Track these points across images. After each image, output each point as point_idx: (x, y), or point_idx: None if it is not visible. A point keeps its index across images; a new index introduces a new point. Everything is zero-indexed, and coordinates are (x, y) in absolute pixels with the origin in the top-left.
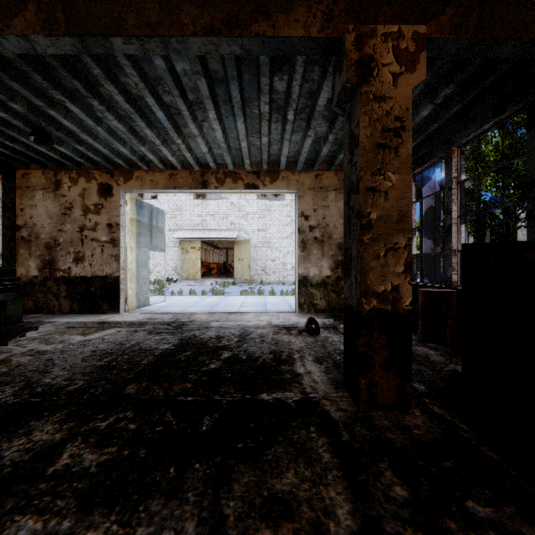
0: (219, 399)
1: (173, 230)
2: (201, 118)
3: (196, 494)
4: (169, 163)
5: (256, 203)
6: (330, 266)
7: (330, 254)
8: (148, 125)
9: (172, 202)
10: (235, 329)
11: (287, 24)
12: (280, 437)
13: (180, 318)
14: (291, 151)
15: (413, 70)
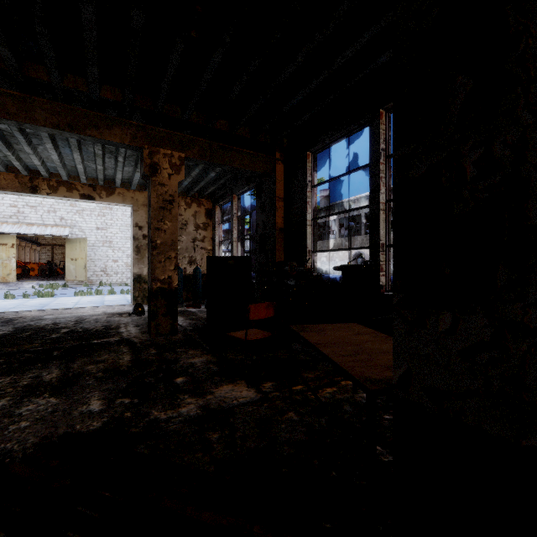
0: (63, 346)
1: None
2: (36, 142)
3: (56, 366)
4: None
5: None
6: None
7: None
8: None
9: None
10: (71, 318)
11: (110, 135)
12: (103, 350)
13: (6, 316)
14: (125, 176)
15: (179, 174)
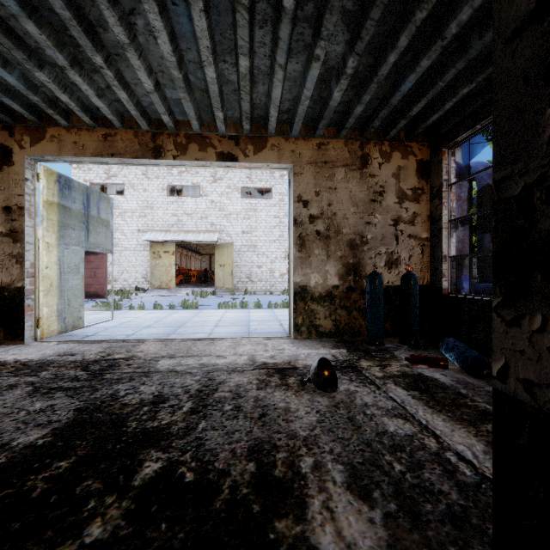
0: None
1: (143, 231)
2: (126, 2)
3: None
4: (101, 116)
5: (240, 202)
6: (338, 271)
7: (338, 255)
8: (26, 10)
9: (142, 199)
10: (193, 377)
11: None
12: None
13: (115, 351)
14: (285, 99)
15: None
